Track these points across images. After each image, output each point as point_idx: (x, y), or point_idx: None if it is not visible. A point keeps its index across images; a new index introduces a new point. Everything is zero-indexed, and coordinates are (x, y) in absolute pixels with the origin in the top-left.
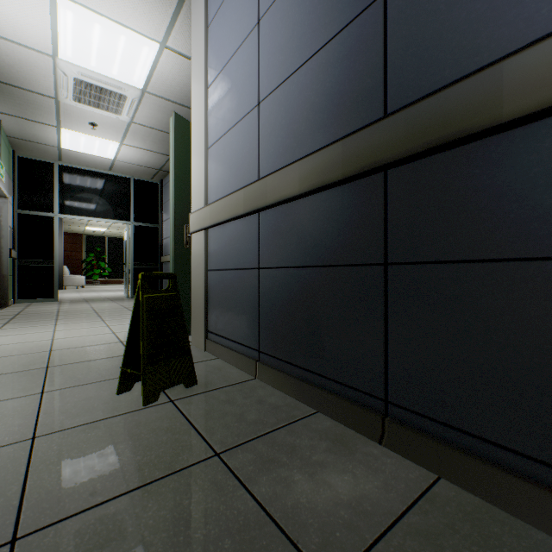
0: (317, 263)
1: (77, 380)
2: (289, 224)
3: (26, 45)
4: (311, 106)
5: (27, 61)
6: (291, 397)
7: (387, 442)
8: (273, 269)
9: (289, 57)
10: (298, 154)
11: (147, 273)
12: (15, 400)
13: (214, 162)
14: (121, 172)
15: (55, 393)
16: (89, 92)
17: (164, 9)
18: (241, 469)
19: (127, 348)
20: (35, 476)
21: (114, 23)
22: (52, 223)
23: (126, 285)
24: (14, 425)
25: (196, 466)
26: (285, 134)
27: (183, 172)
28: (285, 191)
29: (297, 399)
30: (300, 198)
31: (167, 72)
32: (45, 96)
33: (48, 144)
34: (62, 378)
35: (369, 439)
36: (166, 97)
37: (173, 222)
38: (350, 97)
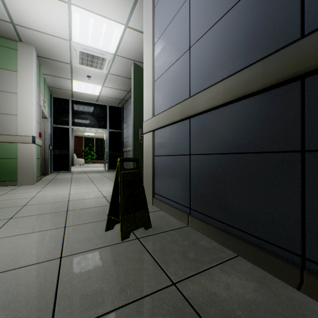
0: (237, 151)
1: (82, 220)
2: (213, 125)
3: (56, 36)
4: (232, 42)
5: (57, 45)
6: (215, 242)
7: (306, 290)
8: (201, 155)
9: (213, 12)
10: (221, 77)
11: (122, 158)
12: (51, 231)
13: (158, 90)
14: (102, 102)
15: (71, 228)
16: (87, 58)
17: (127, 4)
18: (193, 299)
19: (111, 203)
20: (62, 286)
21: (100, 17)
22: (68, 131)
23: (104, 164)
24: (50, 247)
25: (161, 292)
26: (210, 64)
27: (138, 97)
28: (211, 103)
29: (220, 244)
30: (223, 106)
31: (128, 42)
32: (65, 63)
33: (67, 89)
34: (75, 218)
35: (287, 284)
36: (127, 57)
37: (133, 128)
38: (267, 28)
